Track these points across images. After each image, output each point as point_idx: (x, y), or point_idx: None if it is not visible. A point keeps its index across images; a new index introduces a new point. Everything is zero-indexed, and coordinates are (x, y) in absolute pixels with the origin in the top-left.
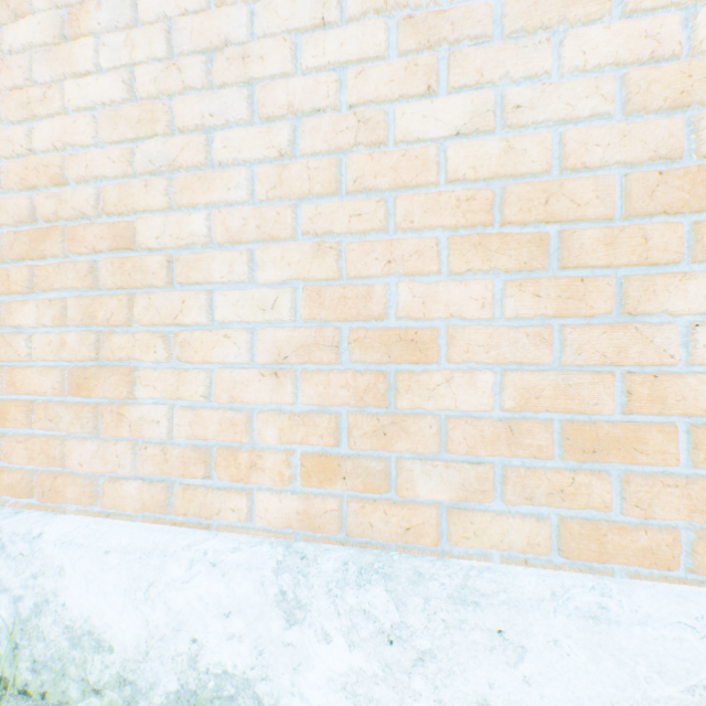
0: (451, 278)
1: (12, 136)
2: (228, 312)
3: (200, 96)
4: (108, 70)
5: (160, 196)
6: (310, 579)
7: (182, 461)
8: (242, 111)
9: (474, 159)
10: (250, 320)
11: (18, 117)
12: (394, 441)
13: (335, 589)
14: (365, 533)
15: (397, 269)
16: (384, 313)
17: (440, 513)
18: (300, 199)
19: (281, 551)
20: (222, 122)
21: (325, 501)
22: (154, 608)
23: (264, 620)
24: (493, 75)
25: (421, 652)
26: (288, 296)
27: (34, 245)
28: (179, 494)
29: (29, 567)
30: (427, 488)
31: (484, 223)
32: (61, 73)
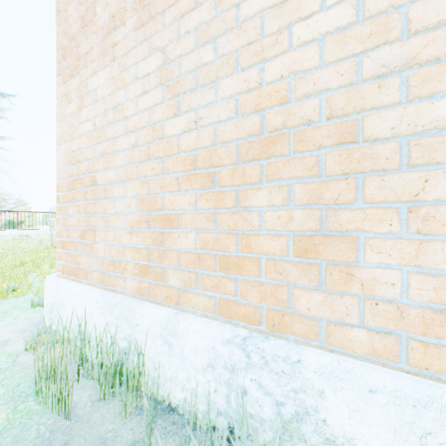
0: None
1: (247, 77)
2: None
3: None
4: (330, 7)
5: (393, 94)
6: None
7: (420, 320)
8: None
9: None
10: None
11: (250, 64)
12: None
13: None
14: None
15: None
16: None
17: None
18: None
19: None
20: None
21: None
22: None
23: None
24: None
25: None
26: None
27: (264, 149)
28: (416, 349)
29: (288, 383)
30: None
31: None
32: (288, 22)
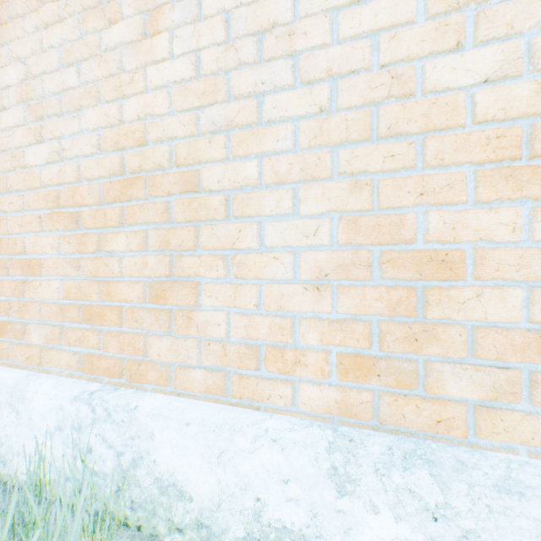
0: (476, 207)
1: (108, 111)
2: (277, 239)
3: (253, 69)
4: (179, 56)
5: (220, 150)
6: (358, 459)
7: (238, 356)
8: (287, 78)
9: (504, 101)
10: (294, 245)
11: (112, 97)
12: (424, 346)
13: (382, 469)
14: (397, 422)
15: (428, 200)
16: (414, 238)
17: (466, 409)
18: (336, 145)
19: (330, 433)
20: (270, 89)
21: (360, 393)
22: (225, 470)
23: (317, 489)
24: (523, 26)
25: (465, 531)
26: (327, 225)
27: (124, 191)
28: (235, 381)
29: (128, 431)
30: (456, 387)
31: (514, 157)
32: (144, 62)
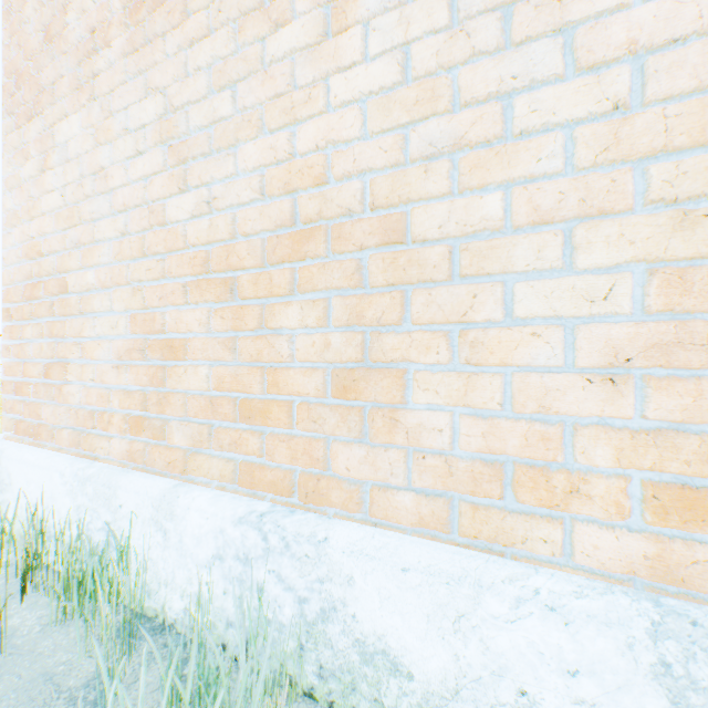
0: None
1: (275, 144)
2: (537, 306)
3: (495, 59)
4: (375, 57)
5: (441, 181)
6: None
7: (470, 476)
8: (555, 65)
9: None
10: (567, 314)
11: (279, 125)
12: None
13: None
14: None
15: None
16: None
17: None
18: (640, 160)
19: (650, 607)
20: (523, 85)
21: (691, 547)
22: (465, 643)
23: (630, 692)
24: None
25: None
26: (627, 282)
27: (296, 248)
28: (466, 513)
29: (313, 570)
30: None
31: None
32: (324, 71)
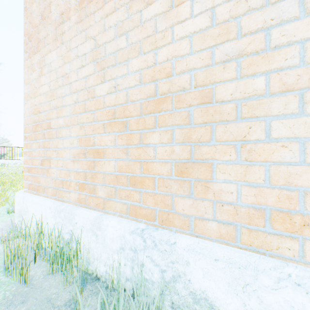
0: None
1: (146, 59)
2: (284, 132)
3: (261, 11)
4: (196, 15)
5: (232, 72)
6: None
7: (247, 215)
8: (295, 12)
9: None
10: (301, 136)
11: (149, 50)
12: None
13: None
14: None
15: None
16: None
17: None
18: None
19: None
20: (276, 23)
21: None
22: (249, 298)
23: None
24: None
25: None
26: None
27: (157, 106)
28: (245, 233)
29: (168, 257)
30: None
31: None
32: (171, 24)
